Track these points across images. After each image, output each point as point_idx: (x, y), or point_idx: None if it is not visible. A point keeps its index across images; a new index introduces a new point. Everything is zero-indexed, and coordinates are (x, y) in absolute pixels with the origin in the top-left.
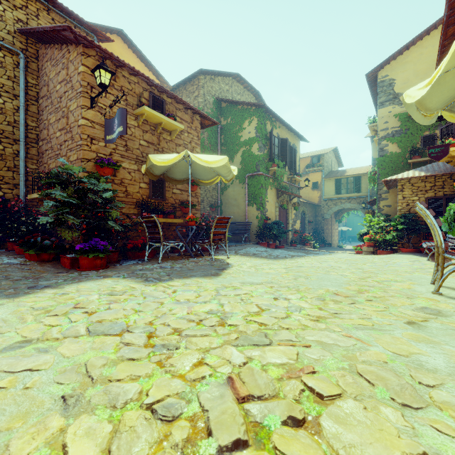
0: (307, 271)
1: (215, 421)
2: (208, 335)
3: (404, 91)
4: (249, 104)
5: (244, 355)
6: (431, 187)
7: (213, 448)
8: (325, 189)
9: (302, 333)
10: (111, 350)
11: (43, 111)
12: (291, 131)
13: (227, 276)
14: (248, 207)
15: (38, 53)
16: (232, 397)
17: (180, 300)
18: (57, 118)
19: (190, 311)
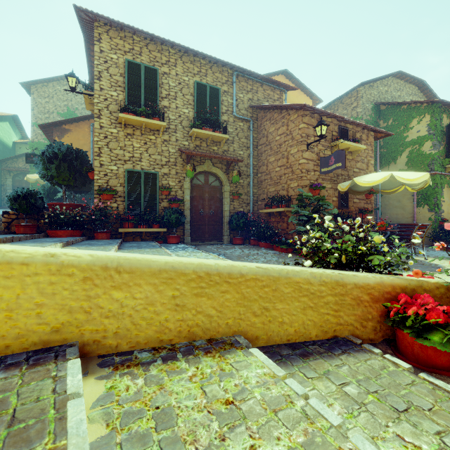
0: None
1: None
2: None
3: None
4: (419, 103)
5: None
6: None
7: None
8: None
9: None
10: None
11: (262, 154)
12: None
13: None
14: (416, 208)
15: (257, 116)
16: None
17: None
18: (276, 158)
19: None
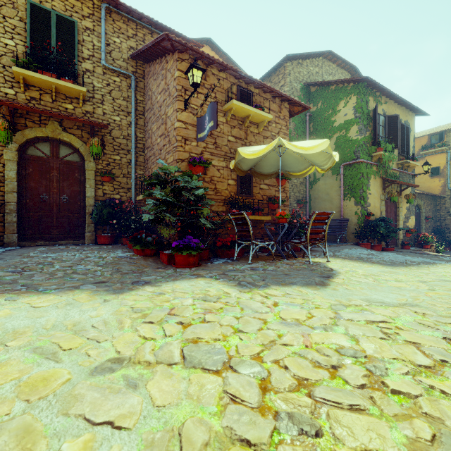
0: None
1: None
2: (365, 410)
3: None
4: (346, 81)
5: None
6: None
7: None
8: None
9: None
10: (214, 408)
11: (148, 122)
12: (401, 105)
13: (337, 287)
14: (344, 201)
15: (144, 73)
16: None
17: (288, 319)
18: (158, 126)
19: (308, 343)
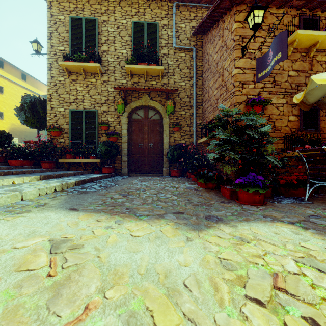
0: None
1: None
2: None
3: None
4: None
5: None
6: None
7: None
8: None
9: None
10: None
11: (205, 81)
12: None
13: None
14: None
15: (202, 43)
16: None
17: None
18: (214, 80)
19: None
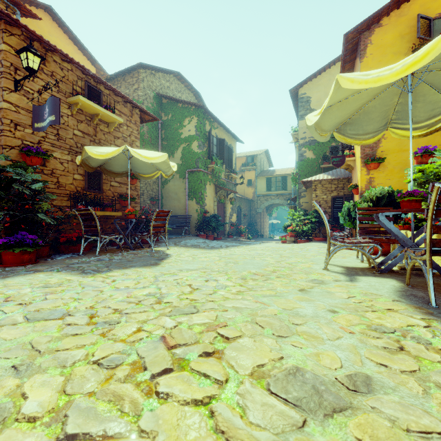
0: (237, 258)
1: (149, 362)
2: (146, 311)
3: (317, 108)
4: (189, 104)
5: (175, 321)
6: (335, 188)
7: (148, 376)
8: (258, 186)
9: (223, 302)
10: (55, 330)
11: None
12: (228, 132)
13: (165, 265)
14: (188, 201)
15: None
16: (164, 347)
17: (120, 287)
18: None
19: (129, 295)
